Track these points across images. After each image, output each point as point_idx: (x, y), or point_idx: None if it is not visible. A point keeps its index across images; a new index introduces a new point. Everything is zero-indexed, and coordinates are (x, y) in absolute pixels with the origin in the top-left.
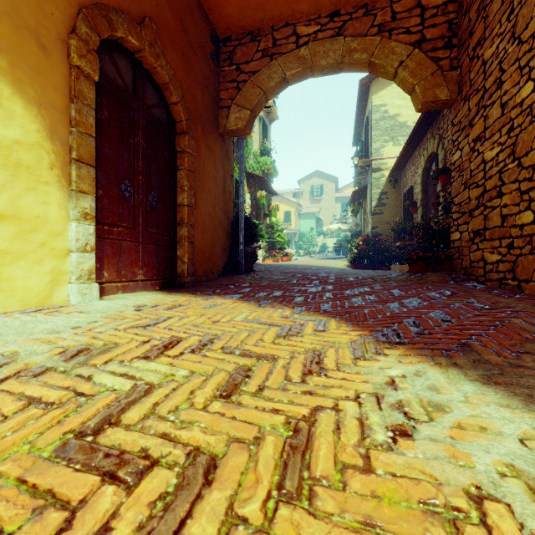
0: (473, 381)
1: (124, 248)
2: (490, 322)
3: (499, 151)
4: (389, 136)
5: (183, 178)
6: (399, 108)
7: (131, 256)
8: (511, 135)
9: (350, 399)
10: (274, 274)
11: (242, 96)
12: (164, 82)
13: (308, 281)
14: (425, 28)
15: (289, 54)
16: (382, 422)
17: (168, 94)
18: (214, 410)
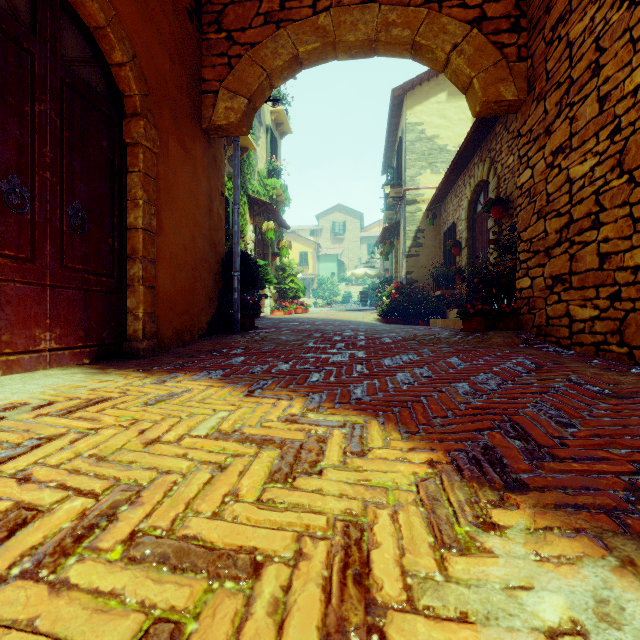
0: None
1: (9, 295)
2: None
3: (595, 164)
4: (427, 162)
5: (136, 186)
6: (439, 128)
7: (26, 308)
8: (616, 138)
9: None
10: (283, 333)
11: (236, 77)
12: (97, 24)
13: (329, 343)
14: (486, 1)
15: (303, 22)
16: None
17: (107, 46)
18: None
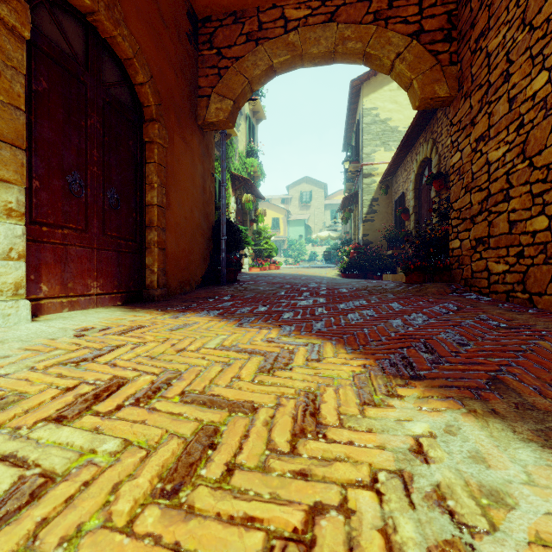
0: (527, 442)
1: (72, 255)
2: (515, 346)
3: (506, 151)
4: (381, 141)
5: (152, 173)
6: (391, 112)
7: (82, 264)
8: (520, 132)
9: (364, 484)
10: (260, 285)
11: (224, 84)
12: (127, 56)
13: (297, 293)
14: (424, 18)
15: (277, 40)
16: (420, 537)
17: (133, 71)
18: (144, 528)
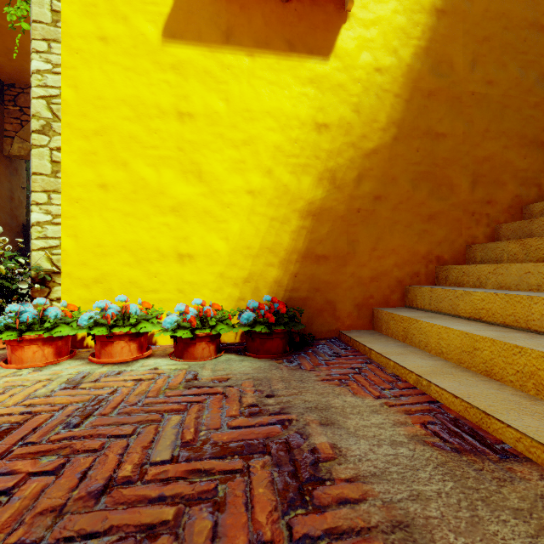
0: None
1: None
2: None
3: None
4: None
5: None
6: None
7: None
8: None
9: None
10: None
11: (25, 132)
12: None
13: None
14: None
15: None
16: None
17: None
18: None
